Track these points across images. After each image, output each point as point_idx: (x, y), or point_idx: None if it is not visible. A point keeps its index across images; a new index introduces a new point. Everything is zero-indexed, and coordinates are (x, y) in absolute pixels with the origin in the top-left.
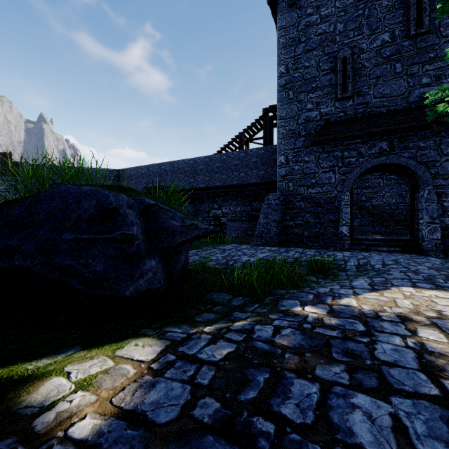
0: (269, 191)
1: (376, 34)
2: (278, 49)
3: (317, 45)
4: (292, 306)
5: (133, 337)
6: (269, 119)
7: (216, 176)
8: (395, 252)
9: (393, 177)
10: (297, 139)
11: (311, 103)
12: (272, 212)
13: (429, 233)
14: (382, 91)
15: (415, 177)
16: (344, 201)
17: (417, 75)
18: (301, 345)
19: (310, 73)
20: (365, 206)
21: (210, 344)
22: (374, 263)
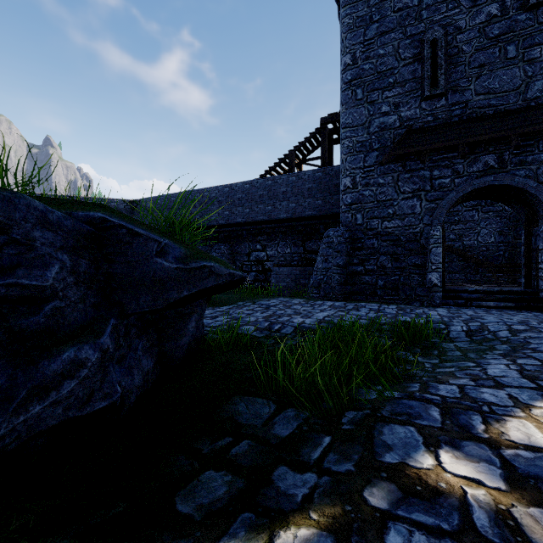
0: (329, 227)
1: (479, 6)
2: (341, 33)
3: (396, 25)
4: (409, 448)
5: None
6: (328, 133)
7: (259, 207)
8: (507, 309)
9: (492, 209)
10: (368, 155)
11: (388, 104)
12: (334, 254)
13: None
14: (487, 85)
15: (534, 205)
16: (434, 238)
17: (538, 61)
18: None
19: (386, 63)
20: (453, 247)
21: None
22: (494, 328)
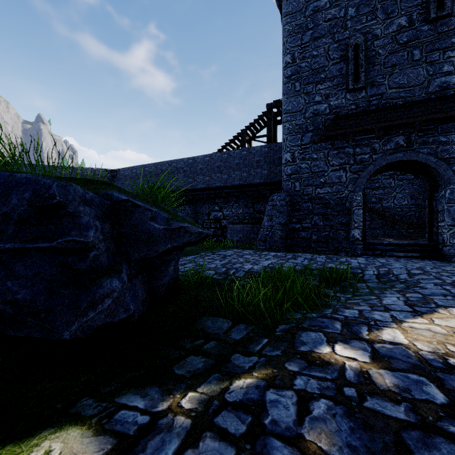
0: (273, 192)
1: (391, 18)
2: (283, 37)
3: (326, 32)
4: (316, 343)
5: (55, 423)
6: (273, 115)
7: (217, 176)
8: (413, 258)
9: (405, 177)
10: (304, 135)
11: (320, 95)
12: (277, 214)
13: (452, 237)
14: (398, 81)
15: (435, 176)
16: (356, 202)
17: (437, 62)
18: (353, 450)
19: (318, 62)
20: (374, 208)
21: (186, 446)
22: (397, 272)
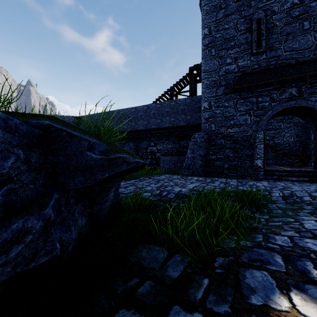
0: (194, 132)
1: None
2: (202, 15)
3: (235, 10)
4: (267, 290)
5: None
6: (194, 76)
7: (152, 120)
8: (304, 182)
9: (292, 121)
10: (218, 88)
11: (230, 58)
12: (198, 148)
13: None
14: (291, 46)
15: None
16: (259, 139)
17: None
18: None
19: (229, 33)
20: (268, 144)
21: None
22: (300, 194)
